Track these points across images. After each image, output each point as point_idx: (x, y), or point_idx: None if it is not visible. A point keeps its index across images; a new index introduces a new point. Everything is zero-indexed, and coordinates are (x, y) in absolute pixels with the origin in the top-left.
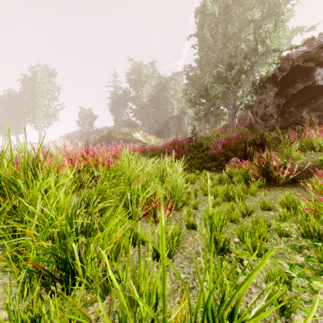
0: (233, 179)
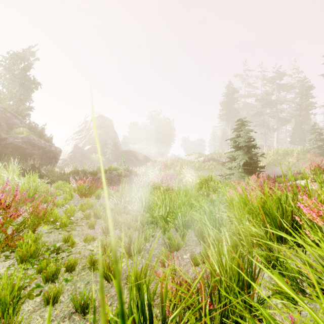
0: None
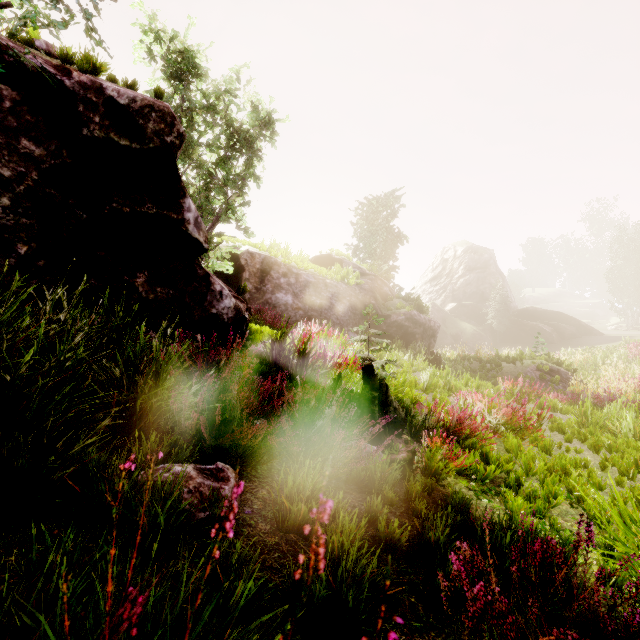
0: (509, 464)
